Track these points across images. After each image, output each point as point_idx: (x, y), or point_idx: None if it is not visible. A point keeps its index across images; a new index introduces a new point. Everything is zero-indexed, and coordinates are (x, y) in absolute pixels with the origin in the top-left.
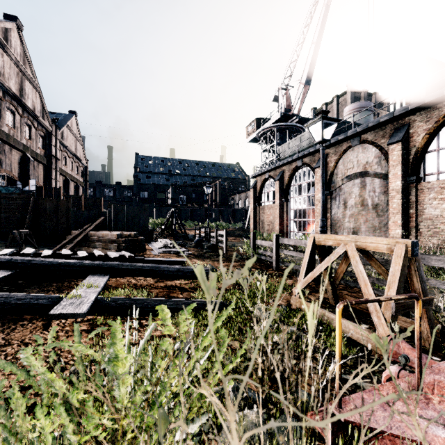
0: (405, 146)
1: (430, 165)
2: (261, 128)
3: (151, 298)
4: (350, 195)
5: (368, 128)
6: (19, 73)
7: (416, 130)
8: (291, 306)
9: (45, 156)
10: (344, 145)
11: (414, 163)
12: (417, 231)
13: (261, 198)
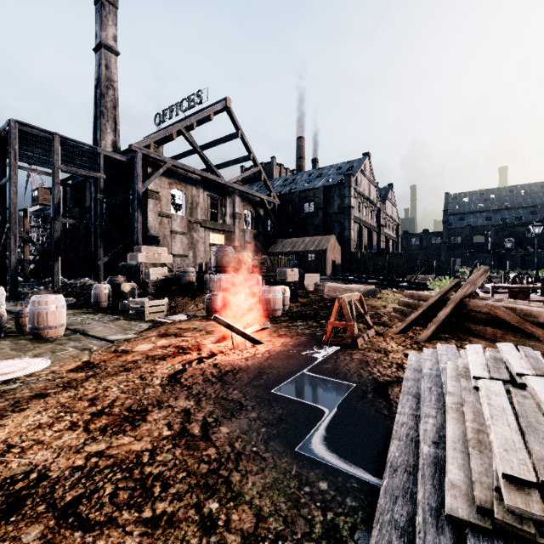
0: None
1: None
2: None
3: None
4: None
5: None
6: (368, 183)
7: None
8: None
9: (377, 226)
10: None
11: None
12: None
13: None
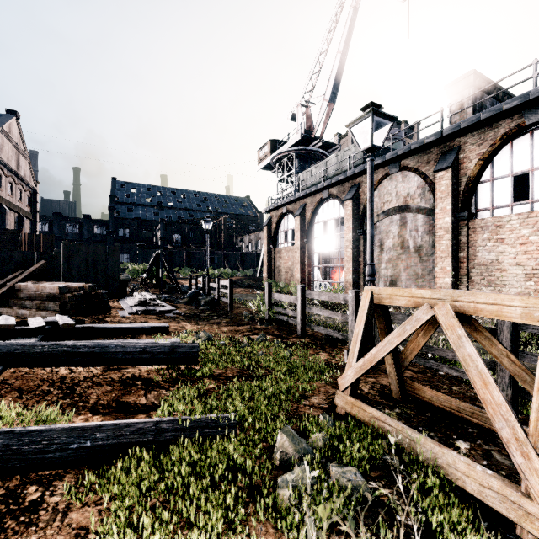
0: (455, 174)
1: (483, 198)
2: (277, 152)
3: (63, 426)
4: (387, 235)
5: (410, 151)
6: None
7: (468, 155)
8: (336, 410)
9: None
10: (380, 173)
11: (465, 195)
12: (468, 280)
13: (276, 238)
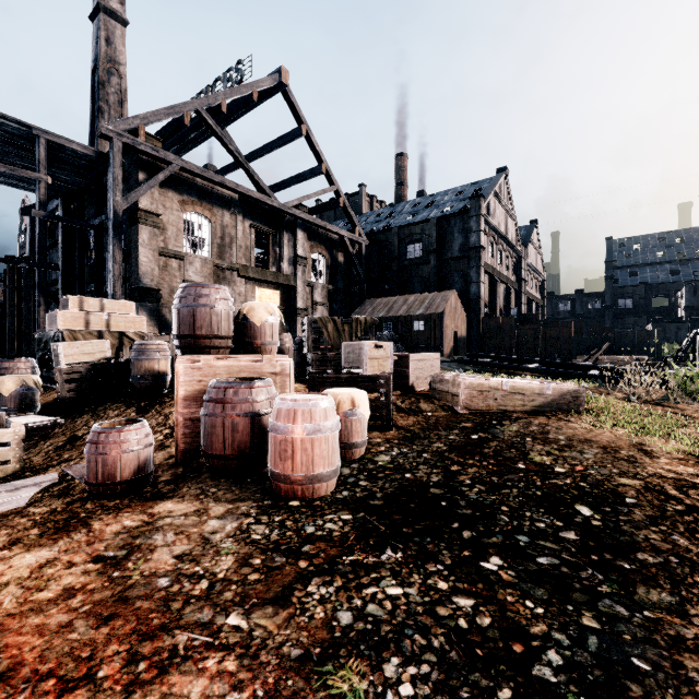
0: None
1: None
2: None
3: None
4: None
5: None
6: (505, 214)
7: None
8: None
9: (516, 282)
10: None
11: None
12: None
13: None
